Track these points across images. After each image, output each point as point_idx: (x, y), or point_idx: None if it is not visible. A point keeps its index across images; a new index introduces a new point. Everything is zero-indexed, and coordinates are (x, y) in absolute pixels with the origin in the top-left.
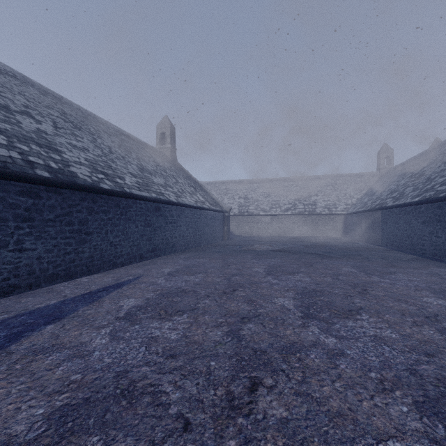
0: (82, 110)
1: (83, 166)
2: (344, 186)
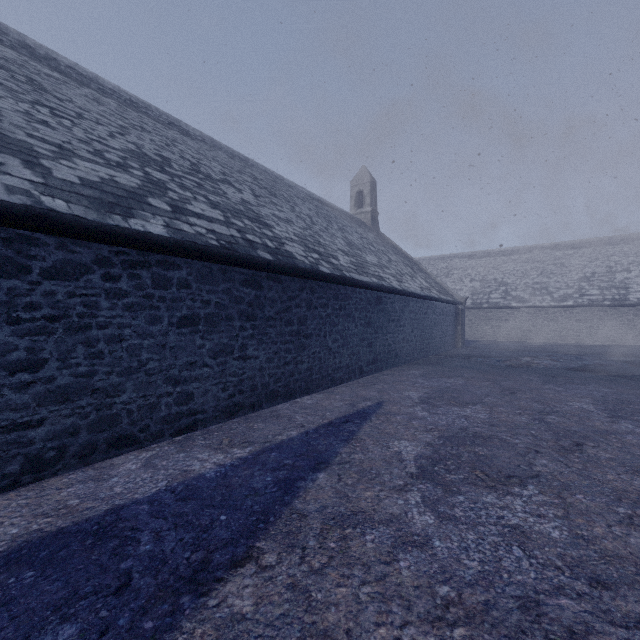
0: (269, 172)
1: (296, 244)
2: None
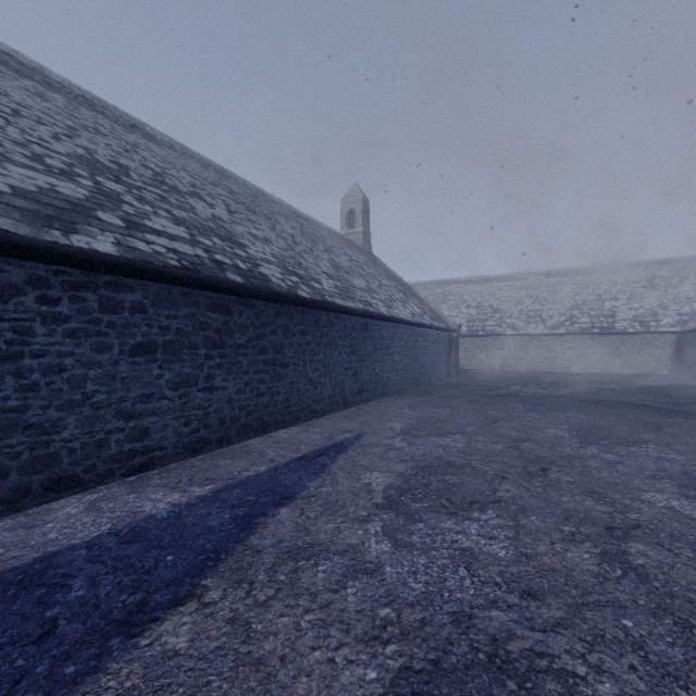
0: (249, 186)
1: (273, 266)
2: (673, 280)
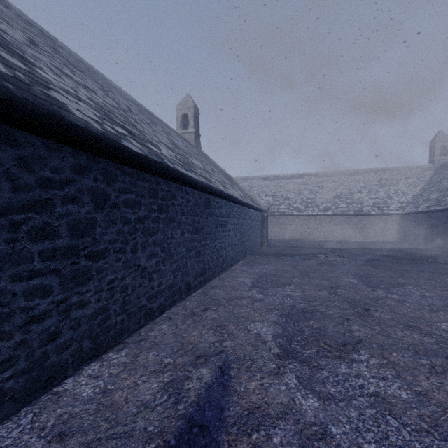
0: (86, 64)
1: (85, 104)
2: (393, 181)
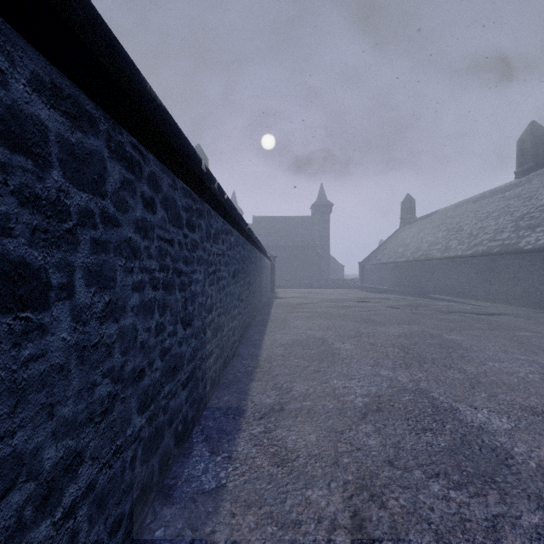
0: None
1: (541, 233)
2: None
